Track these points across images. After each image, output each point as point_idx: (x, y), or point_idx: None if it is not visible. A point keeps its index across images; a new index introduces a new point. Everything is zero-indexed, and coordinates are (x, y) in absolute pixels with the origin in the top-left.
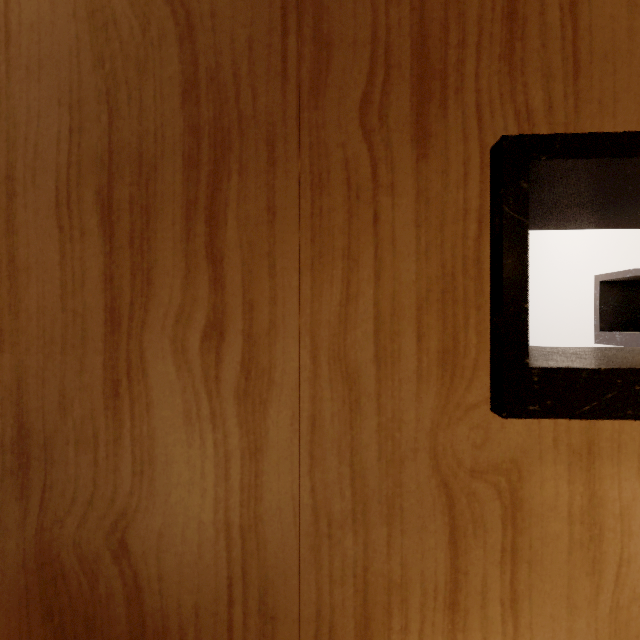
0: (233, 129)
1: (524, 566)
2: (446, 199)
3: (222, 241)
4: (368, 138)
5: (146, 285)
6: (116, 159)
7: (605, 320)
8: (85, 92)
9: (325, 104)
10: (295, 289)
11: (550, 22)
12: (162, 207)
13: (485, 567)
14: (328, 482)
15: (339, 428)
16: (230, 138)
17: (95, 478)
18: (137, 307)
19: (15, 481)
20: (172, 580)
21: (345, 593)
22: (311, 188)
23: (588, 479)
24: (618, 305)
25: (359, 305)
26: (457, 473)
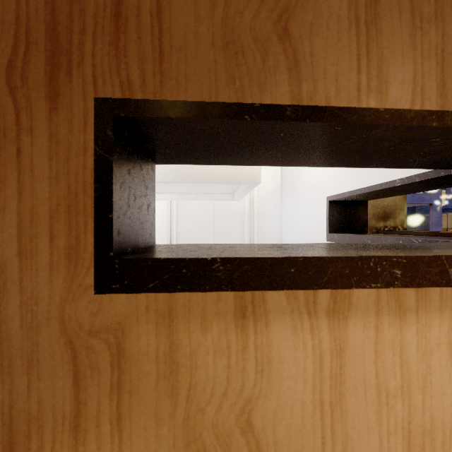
0: None
1: (126, 395)
2: (71, 140)
3: None
4: (13, 93)
5: None
6: None
7: (332, 226)
8: None
9: None
10: None
11: (144, 23)
12: None
13: (99, 398)
14: None
15: None
16: None
17: None
18: None
19: None
20: None
21: None
22: None
23: (169, 333)
24: (339, 216)
25: (6, 215)
26: (79, 334)
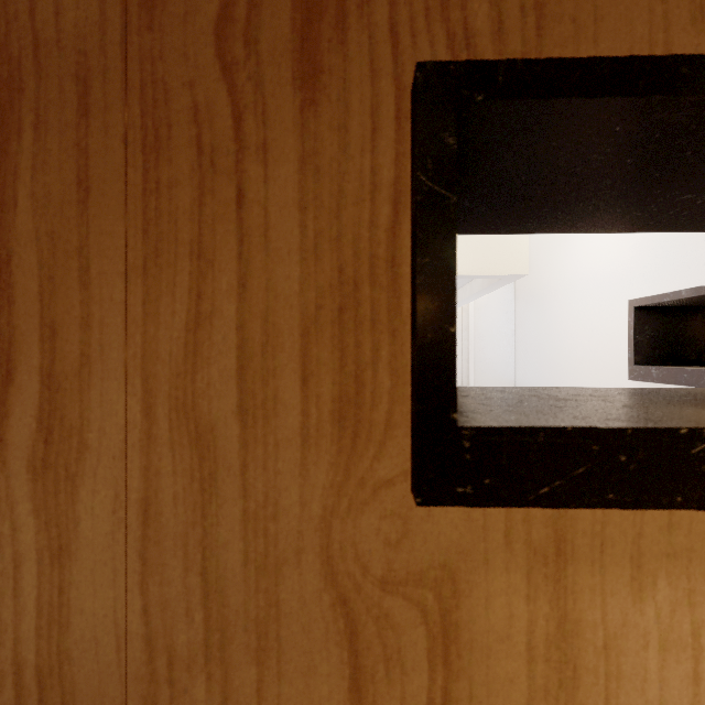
0: (26, 60)
1: None
2: (345, 168)
3: (9, 231)
4: (228, 74)
5: None
6: None
7: (640, 352)
8: None
9: (164, 22)
10: (119, 305)
11: None
12: None
13: None
14: (169, 599)
15: (185, 517)
16: (21, 74)
17: None
18: None
19: None
20: None
21: None
22: (143, 150)
23: (557, 594)
24: (655, 335)
25: (215, 329)
26: (361, 585)
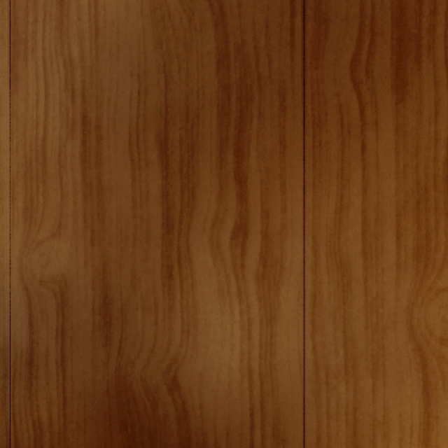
0: (254, 86)
1: None
2: (420, 132)
3: (246, 167)
4: (357, 88)
5: (191, 199)
6: (170, 111)
7: None
8: (149, 66)
9: (323, 64)
10: (300, 201)
11: None
12: (202, 144)
13: None
14: (326, 343)
15: (334, 304)
16: (252, 93)
17: (155, 334)
18: (185, 215)
19: (101, 333)
20: (209, 408)
21: (339, 426)
22: (312, 127)
23: None
24: None
25: (350, 213)
26: (429, 340)
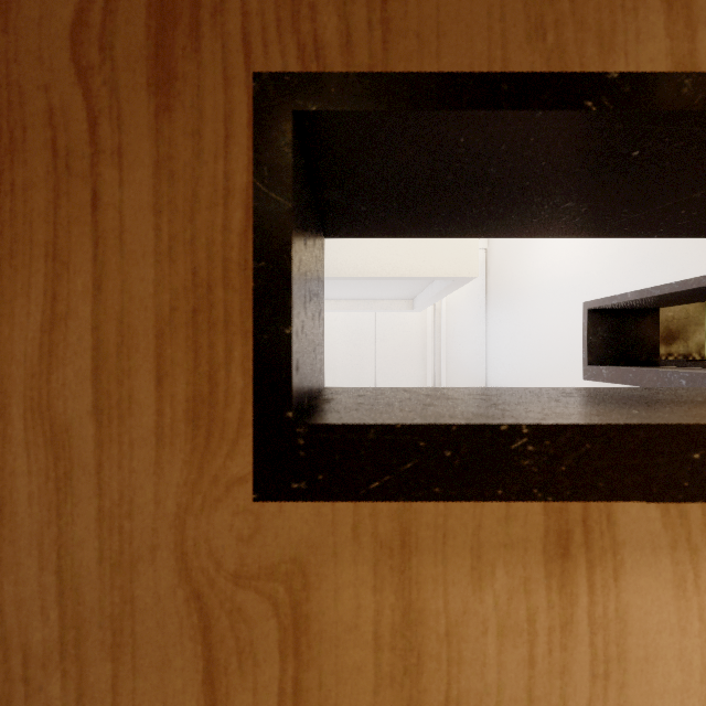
0: None
1: None
2: (199, 173)
3: None
4: (84, 79)
5: None
6: None
7: (594, 353)
8: None
9: (19, 25)
10: None
11: None
12: None
13: None
14: (24, 598)
15: (40, 516)
16: None
17: None
18: None
19: None
20: None
21: None
22: None
23: (402, 584)
24: (608, 336)
25: (70, 330)
26: (215, 580)
